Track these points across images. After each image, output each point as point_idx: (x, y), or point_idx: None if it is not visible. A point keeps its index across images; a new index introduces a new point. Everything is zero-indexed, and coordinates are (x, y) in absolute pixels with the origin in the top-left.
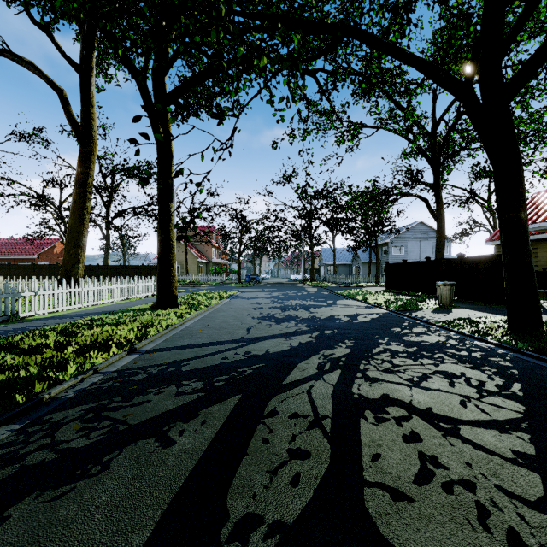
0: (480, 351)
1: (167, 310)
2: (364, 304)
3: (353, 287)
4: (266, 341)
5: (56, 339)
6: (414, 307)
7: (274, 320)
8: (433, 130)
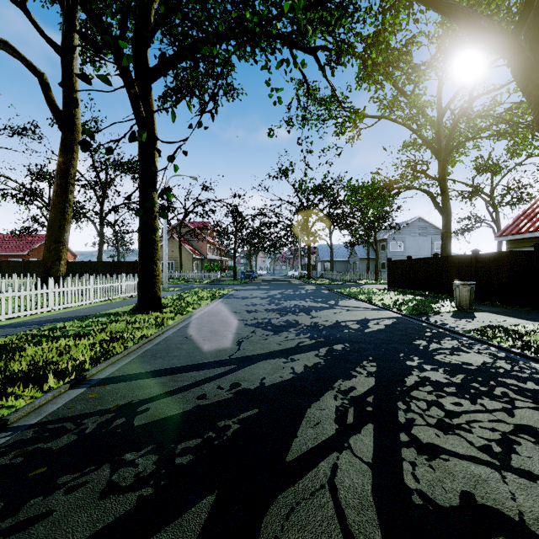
0: None
1: (148, 315)
2: (370, 306)
3: (352, 285)
4: (260, 363)
5: None
6: (429, 310)
7: (271, 328)
8: (439, 119)
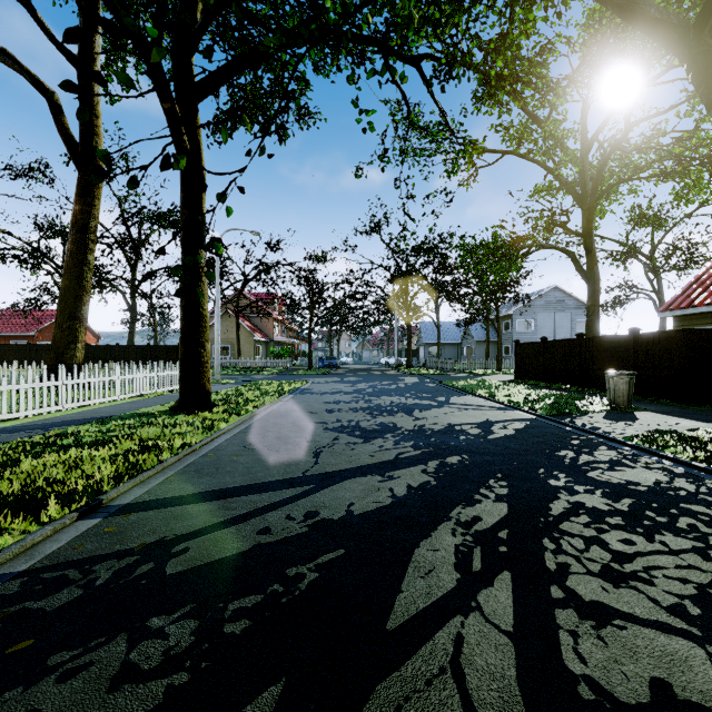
0: None
1: (193, 415)
2: (493, 403)
3: (467, 376)
4: (346, 482)
5: None
6: (573, 409)
7: (360, 433)
8: (584, 153)
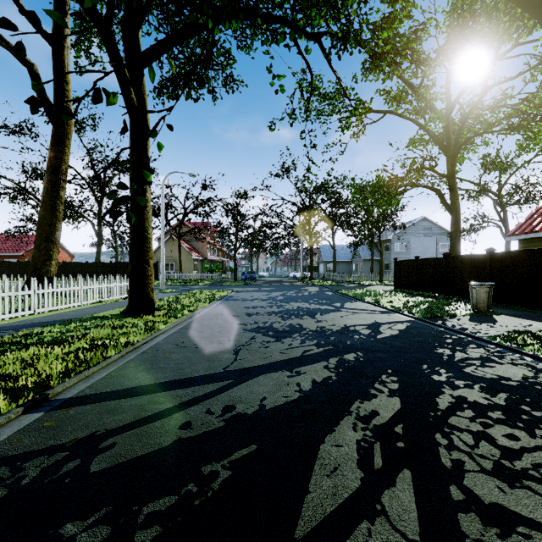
0: None
1: (139, 318)
2: (378, 308)
3: (356, 286)
4: (260, 378)
5: None
6: (443, 313)
7: (273, 333)
8: (448, 113)
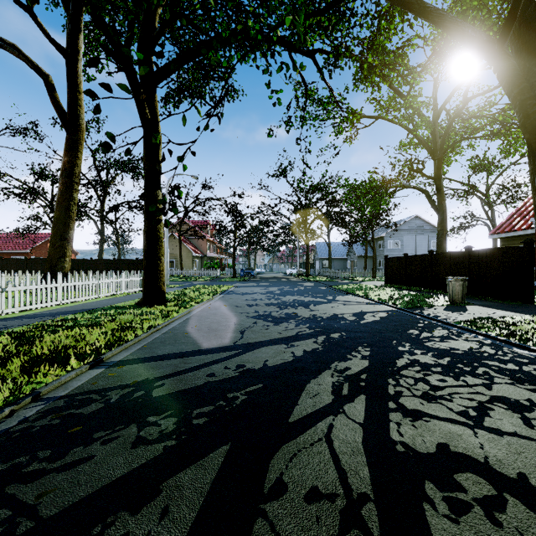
0: (531, 364)
1: (153, 308)
2: (367, 300)
3: (350, 282)
4: (263, 348)
5: (5, 348)
6: (423, 304)
7: (272, 319)
8: (435, 119)
